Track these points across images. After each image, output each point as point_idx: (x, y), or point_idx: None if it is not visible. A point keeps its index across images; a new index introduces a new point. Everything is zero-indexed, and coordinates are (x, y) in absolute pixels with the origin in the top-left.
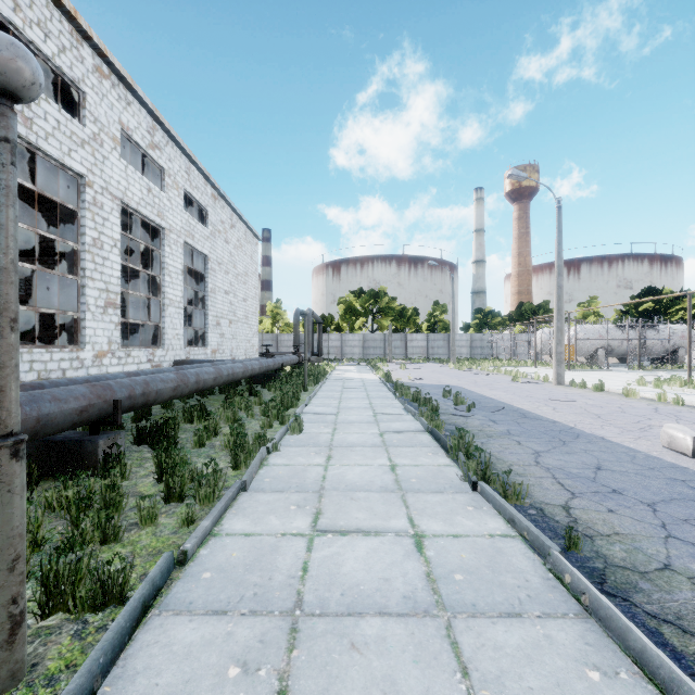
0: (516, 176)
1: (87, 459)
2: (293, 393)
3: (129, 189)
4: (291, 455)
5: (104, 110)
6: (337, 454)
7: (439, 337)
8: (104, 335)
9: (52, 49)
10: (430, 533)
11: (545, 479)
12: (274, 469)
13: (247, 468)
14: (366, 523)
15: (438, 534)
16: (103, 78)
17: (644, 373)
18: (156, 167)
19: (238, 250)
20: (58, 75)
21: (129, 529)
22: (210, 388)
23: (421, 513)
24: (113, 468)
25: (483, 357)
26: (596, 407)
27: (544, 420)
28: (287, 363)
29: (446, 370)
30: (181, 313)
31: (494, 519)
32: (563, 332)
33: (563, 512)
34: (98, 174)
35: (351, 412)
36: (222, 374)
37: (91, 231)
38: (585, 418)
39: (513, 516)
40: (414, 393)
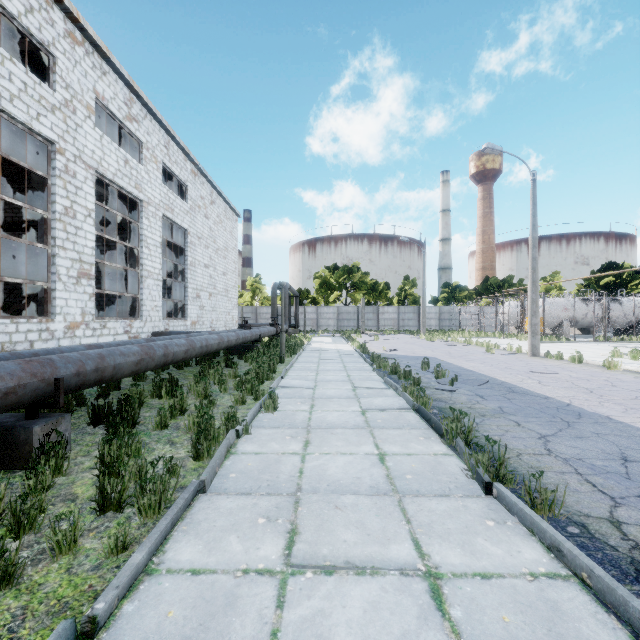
0: (491, 149)
1: (19, 449)
2: (269, 365)
3: (105, 159)
4: (263, 440)
5: (77, 77)
6: (315, 438)
7: (409, 309)
8: (77, 305)
9: (18, 8)
10: (448, 570)
11: (568, 475)
12: (242, 459)
13: (210, 458)
14: (358, 552)
15: (459, 573)
16: (76, 45)
17: (611, 344)
18: (134, 140)
19: (218, 225)
20: (25, 36)
21: (38, 560)
22: (181, 360)
23: (429, 531)
24: (48, 461)
25: (451, 329)
26: (583, 380)
27: (535, 396)
28: (264, 334)
29: (418, 341)
30: (160, 285)
31: (528, 543)
32: (537, 304)
33: (614, 530)
34: (70, 141)
35: (329, 385)
36: (194, 346)
37: (63, 200)
38: (578, 393)
39: (558, 543)
40: (392, 365)
